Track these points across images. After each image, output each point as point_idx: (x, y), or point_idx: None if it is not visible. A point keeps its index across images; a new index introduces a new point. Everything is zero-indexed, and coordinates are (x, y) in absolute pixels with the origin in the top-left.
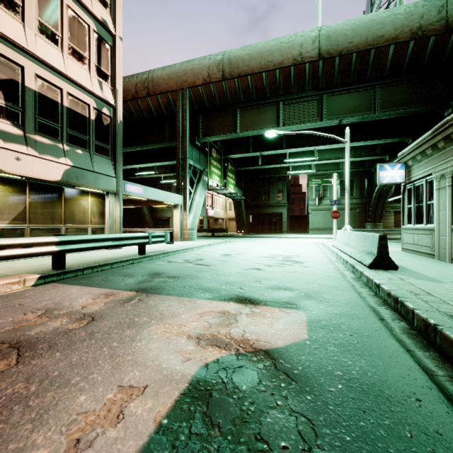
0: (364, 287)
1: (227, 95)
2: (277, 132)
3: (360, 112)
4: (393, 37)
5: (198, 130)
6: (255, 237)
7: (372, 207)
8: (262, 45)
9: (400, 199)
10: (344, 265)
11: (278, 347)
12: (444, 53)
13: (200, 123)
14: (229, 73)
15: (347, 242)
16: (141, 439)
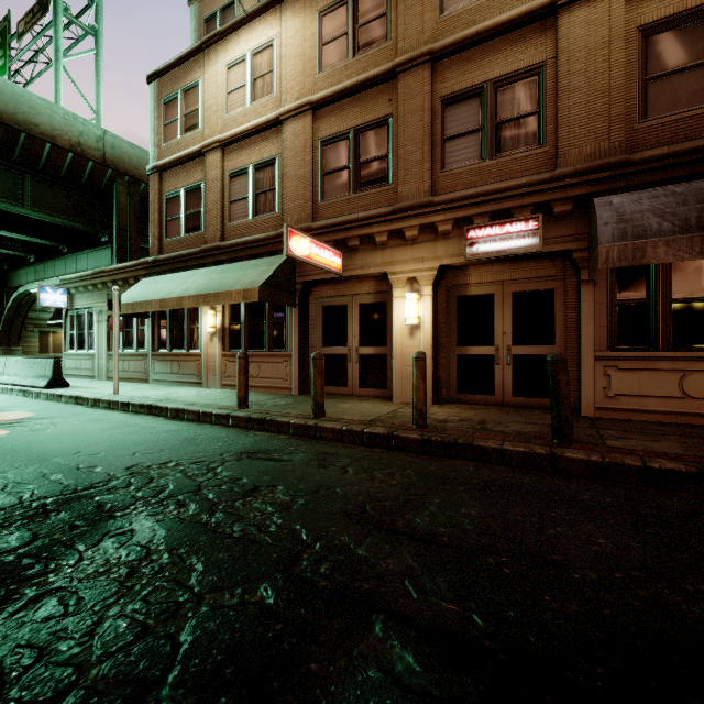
0: (47, 401)
1: None
2: None
3: (2, 197)
4: (51, 135)
5: None
6: None
7: (6, 323)
8: None
9: (61, 323)
10: (7, 394)
11: (25, 417)
12: (103, 182)
13: None
14: None
15: (2, 371)
16: (5, 432)
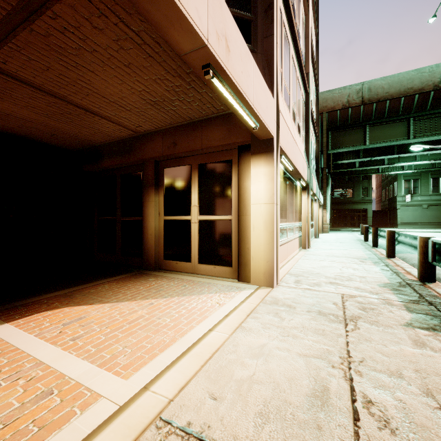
0: None
1: (362, 115)
2: (424, 146)
3: None
4: None
5: (327, 144)
6: (357, 231)
7: None
8: (402, 75)
9: None
10: None
11: None
12: None
13: (329, 138)
14: (368, 99)
15: None
16: None
